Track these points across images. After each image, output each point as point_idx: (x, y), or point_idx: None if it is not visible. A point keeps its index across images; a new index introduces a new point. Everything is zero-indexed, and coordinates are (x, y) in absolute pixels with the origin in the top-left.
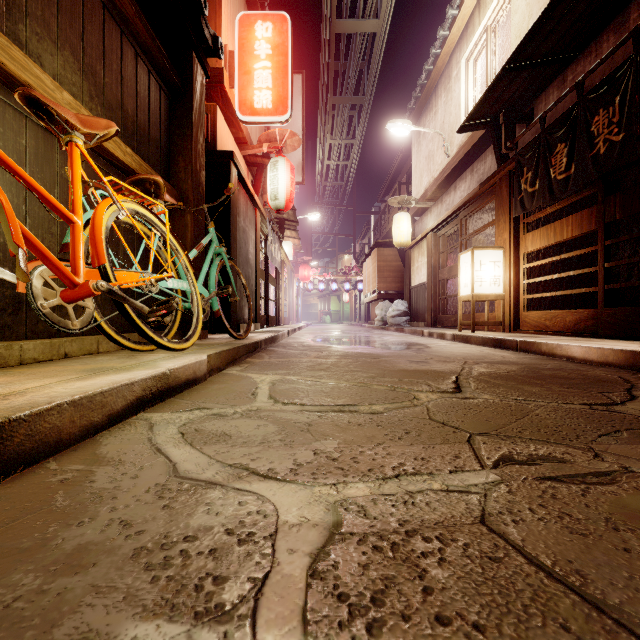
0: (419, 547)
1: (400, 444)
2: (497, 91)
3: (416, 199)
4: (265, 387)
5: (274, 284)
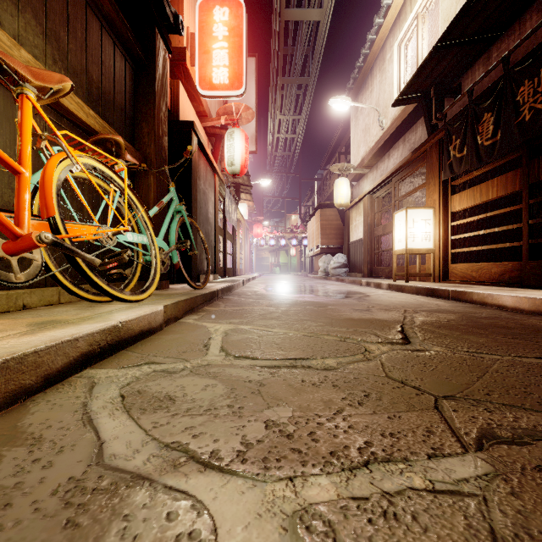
0: None
1: (362, 412)
2: (428, 68)
3: (354, 166)
4: (218, 337)
5: (231, 240)
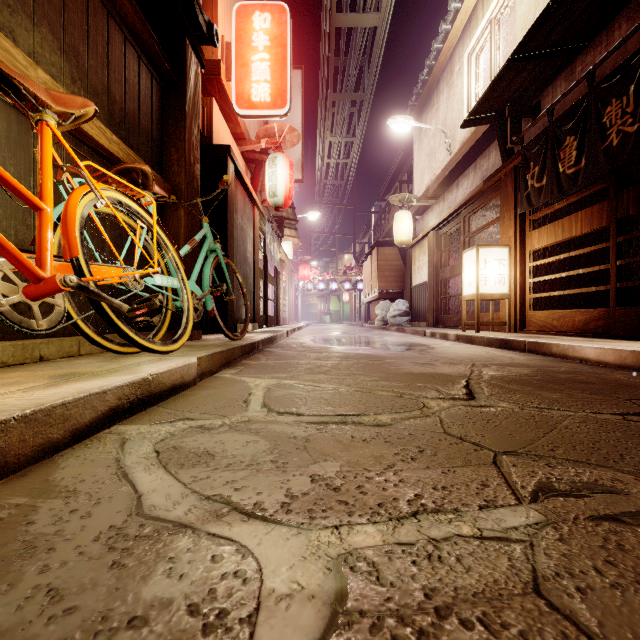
0: (457, 639)
1: (414, 467)
2: (503, 83)
3: (417, 197)
4: (259, 393)
5: (273, 283)
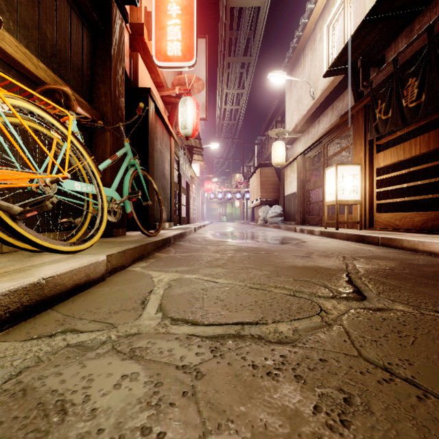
0: None
1: None
2: (357, 41)
3: (289, 131)
4: (159, 291)
5: (185, 193)
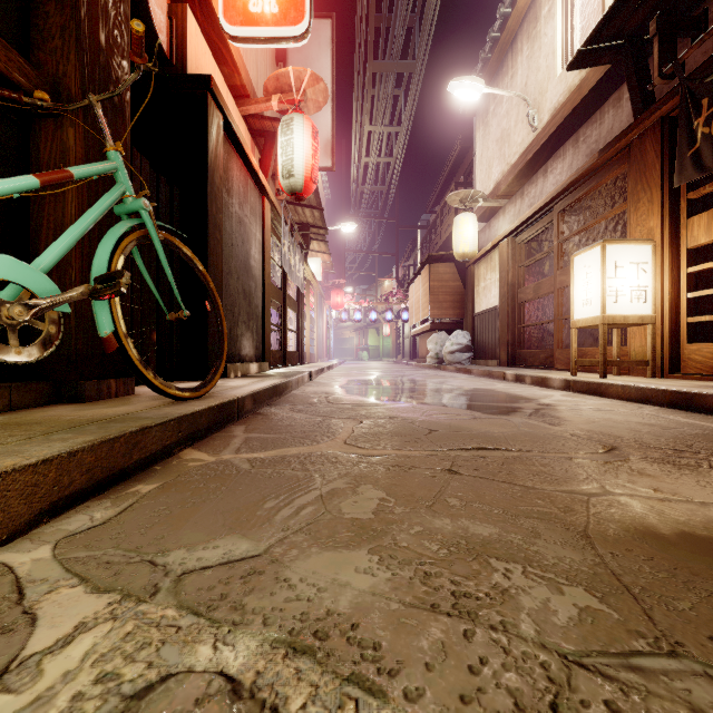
0: None
1: None
2: None
3: (485, 195)
4: None
5: (295, 309)
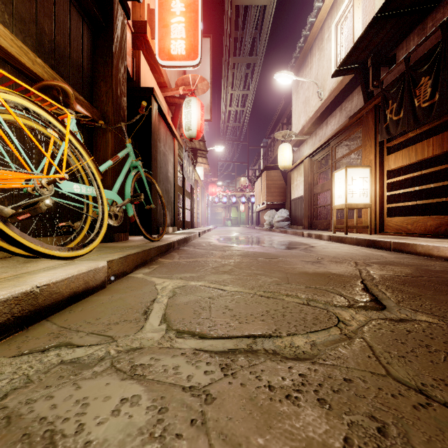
0: None
1: None
2: (367, 39)
3: (296, 133)
4: (163, 299)
5: (189, 197)
